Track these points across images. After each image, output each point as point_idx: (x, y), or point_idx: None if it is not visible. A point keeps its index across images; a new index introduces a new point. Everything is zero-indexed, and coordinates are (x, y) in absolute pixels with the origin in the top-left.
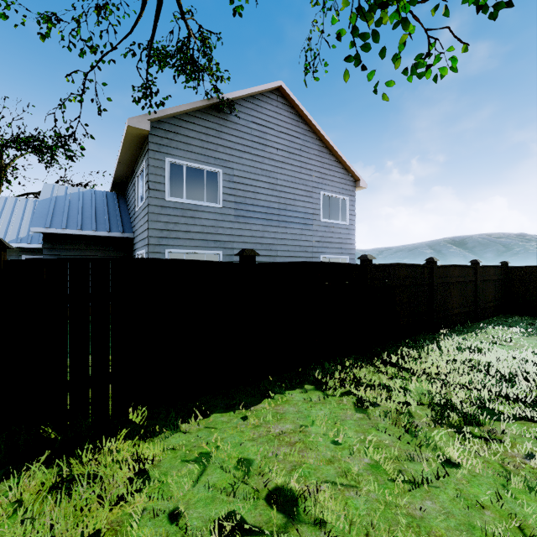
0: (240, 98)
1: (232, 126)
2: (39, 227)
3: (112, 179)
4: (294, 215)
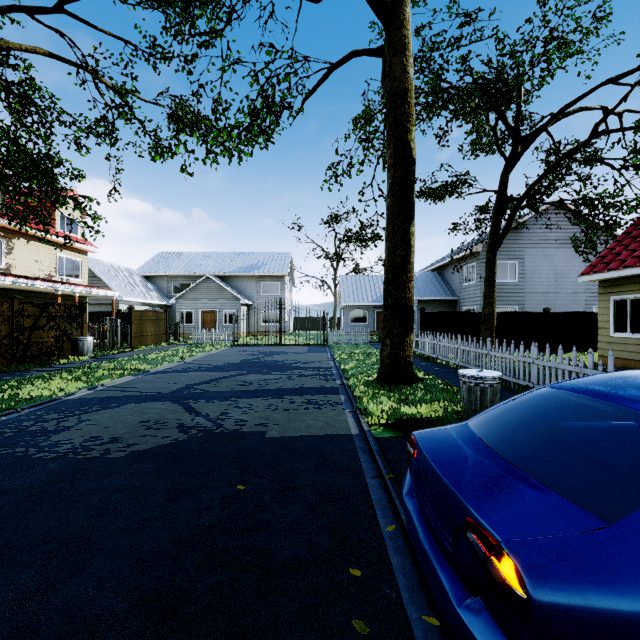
0: (529, 217)
1: (524, 235)
2: (418, 297)
3: (438, 266)
4: (568, 280)
